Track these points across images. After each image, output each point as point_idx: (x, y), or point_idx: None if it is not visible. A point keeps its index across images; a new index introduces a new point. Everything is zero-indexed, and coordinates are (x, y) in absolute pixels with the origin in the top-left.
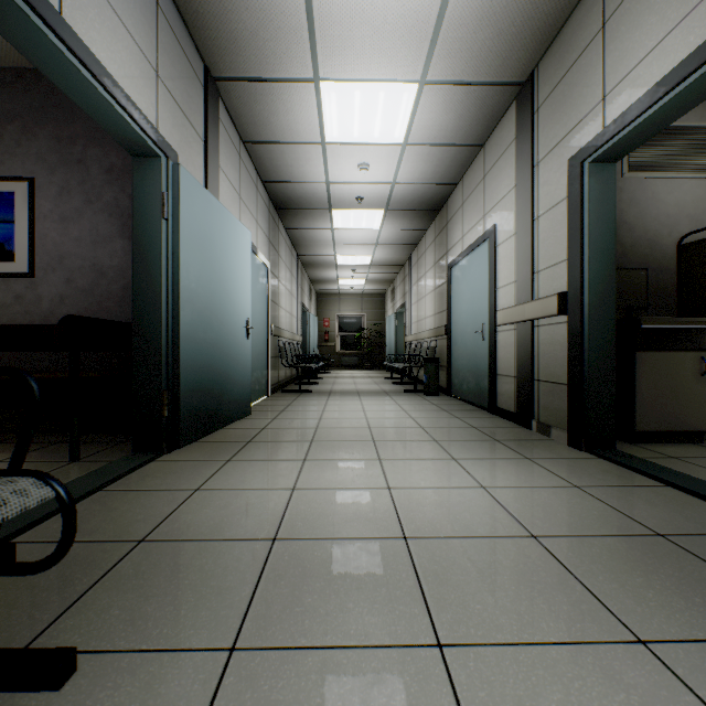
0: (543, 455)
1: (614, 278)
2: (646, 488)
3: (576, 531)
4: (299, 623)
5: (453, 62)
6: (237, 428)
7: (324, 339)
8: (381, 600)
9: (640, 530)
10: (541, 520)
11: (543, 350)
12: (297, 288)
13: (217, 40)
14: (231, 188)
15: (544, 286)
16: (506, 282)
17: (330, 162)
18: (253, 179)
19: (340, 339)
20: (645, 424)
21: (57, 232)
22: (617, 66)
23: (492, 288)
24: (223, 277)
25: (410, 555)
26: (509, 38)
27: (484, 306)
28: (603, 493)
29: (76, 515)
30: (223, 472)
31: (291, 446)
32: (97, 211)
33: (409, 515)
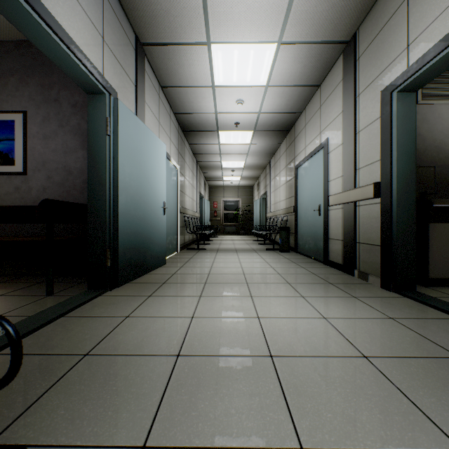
0: (364, 294)
1: (415, 172)
2: (443, 320)
3: (396, 353)
4: (194, 426)
5: (301, 28)
6: (157, 273)
7: (214, 215)
8: (255, 407)
9: (444, 353)
10: (369, 343)
11: (362, 222)
12: (196, 182)
13: (143, 17)
14: (153, 116)
15: (363, 178)
16: (336, 177)
17: (217, 99)
18: (167, 111)
19: (224, 215)
20: (436, 273)
21: (41, 146)
22: (418, 23)
23: (326, 181)
24: (147, 174)
25: (276, 370)
26: (339, 9)
27: (320, 192)
28: (412, 323)
29: (22, 348)
30: (145, 304)
31: (192, 286)
32: (67, 132)
33: (273, 338)
